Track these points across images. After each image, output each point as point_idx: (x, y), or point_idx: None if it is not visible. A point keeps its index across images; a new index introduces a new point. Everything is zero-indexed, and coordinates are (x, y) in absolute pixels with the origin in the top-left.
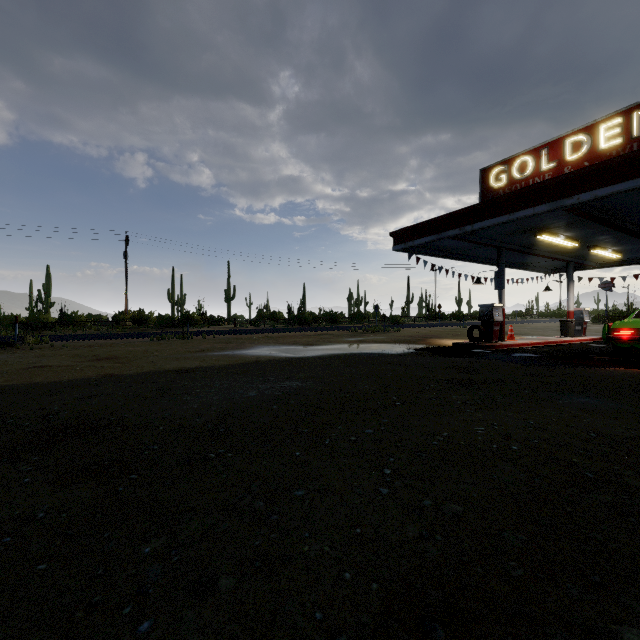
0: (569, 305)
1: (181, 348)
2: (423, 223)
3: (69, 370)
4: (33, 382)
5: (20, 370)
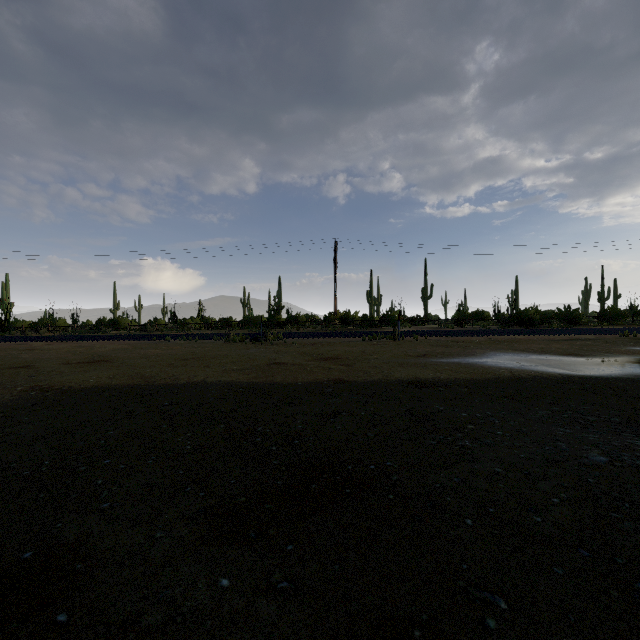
0: None
1: (397, 351)
2: None
3: (301, 370)
4: (274, 381)
5: (264, 366)
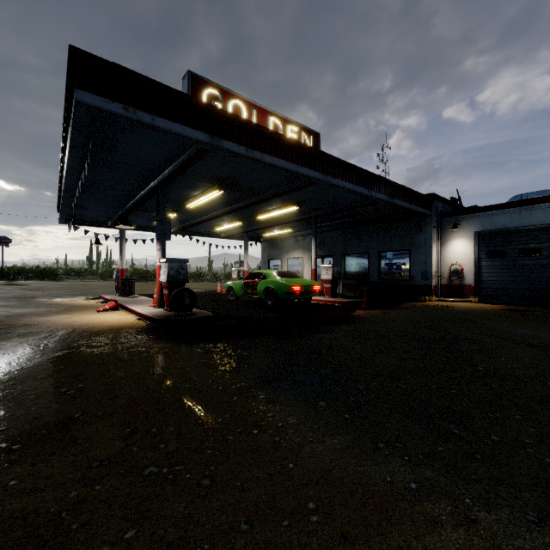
0: (124, 262)
1: None
2: (185, 96)
3: None
4: None
5: None
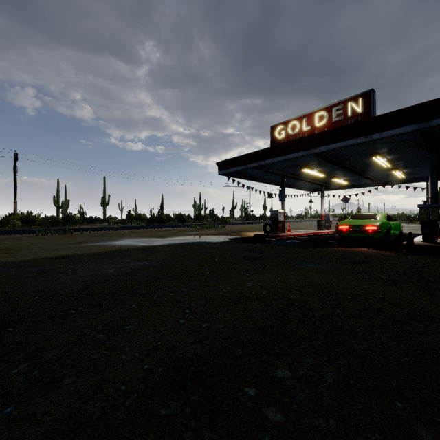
0: (322, 211)
1: (61, 241)
2: (236, 158)
3: None
4: None
5: None
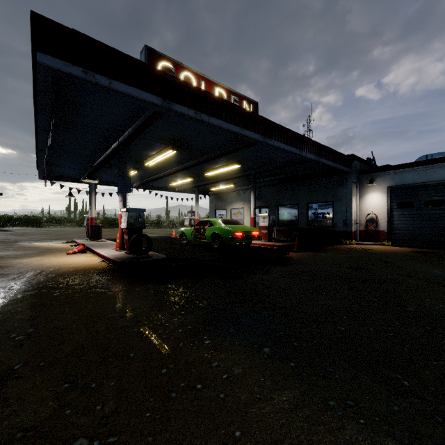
0: (93, 212)
1: None
2: (140, 63)
3: None
4: None
5: None
